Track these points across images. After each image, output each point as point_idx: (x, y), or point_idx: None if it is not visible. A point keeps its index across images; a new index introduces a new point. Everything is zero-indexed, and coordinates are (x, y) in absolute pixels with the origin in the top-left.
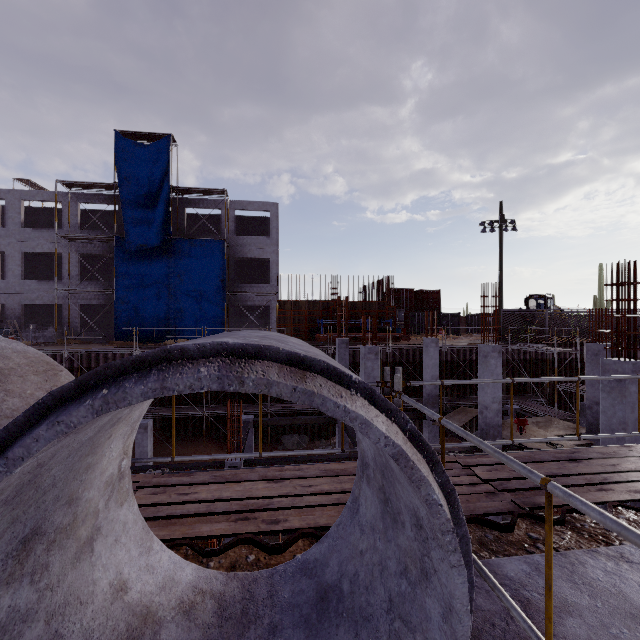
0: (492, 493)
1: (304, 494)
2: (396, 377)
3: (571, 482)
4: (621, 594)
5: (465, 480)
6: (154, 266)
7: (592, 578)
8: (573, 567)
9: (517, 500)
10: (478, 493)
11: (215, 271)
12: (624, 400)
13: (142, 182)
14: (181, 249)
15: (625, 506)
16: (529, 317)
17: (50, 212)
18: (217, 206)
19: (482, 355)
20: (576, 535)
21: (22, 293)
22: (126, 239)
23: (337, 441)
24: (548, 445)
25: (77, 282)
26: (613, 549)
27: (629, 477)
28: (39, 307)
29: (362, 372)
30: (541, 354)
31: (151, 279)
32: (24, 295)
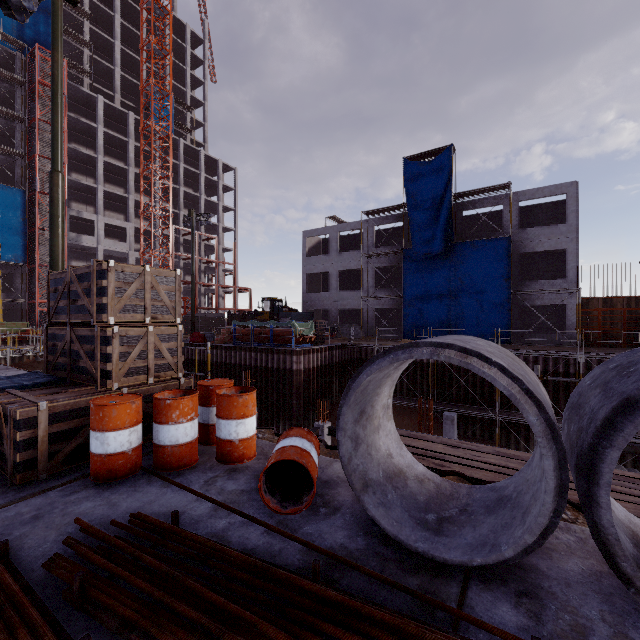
0: None
1: None
2: None
3: None
4: None
5: None
6: (436, 271)
7: None
8: None
9: None
10: None
11: (498, 270)
12: None
13: (426, 197)
14: (462, 252)
15: None
16: None
17: (351, 238)
18: (497, 202)
19: None
20: None
21: (338, 301)
22: (413, 250)
23: None
24: None
25: (373, 290)
26: None
27: None
28: (344, 311)
29: None
30: None
31: (433, 284)
32: (339, 302)
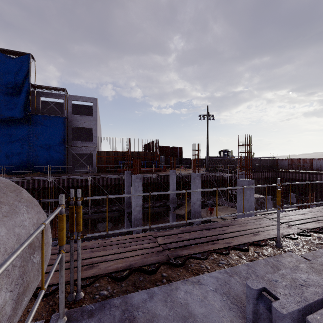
0: (160, 251)
1: (50, 264)
2: (59, 196)
3: (201, 241)
4: (186, 304)
5: (150, 245)
6: (19, 129)
7: (177, 297)
8: (171, 292)
9: (169, 254)
10: (153, 252)
11: (59, 134)
12: (244, 197)
13: (10, 79)
14: (37, 120)
15: (215, 252)
16: (219, 160)
17: None
18: (61, 97)
19: (193, 178)
20: (185, 271)
21: None
22: None
23: (125, 224)
24: (221, 219)
25: None
26: (196, 278)
27: (228, 236)
28: None
29: (133, 188)
30: (224, 177)
31: (17, 137)
32: None
